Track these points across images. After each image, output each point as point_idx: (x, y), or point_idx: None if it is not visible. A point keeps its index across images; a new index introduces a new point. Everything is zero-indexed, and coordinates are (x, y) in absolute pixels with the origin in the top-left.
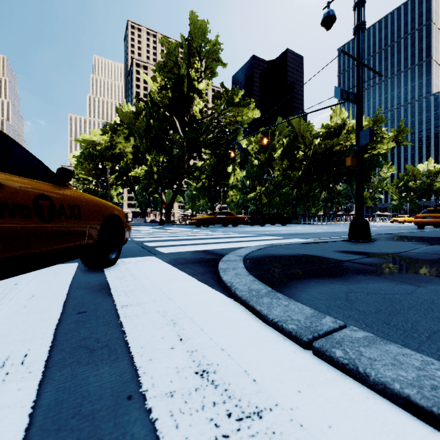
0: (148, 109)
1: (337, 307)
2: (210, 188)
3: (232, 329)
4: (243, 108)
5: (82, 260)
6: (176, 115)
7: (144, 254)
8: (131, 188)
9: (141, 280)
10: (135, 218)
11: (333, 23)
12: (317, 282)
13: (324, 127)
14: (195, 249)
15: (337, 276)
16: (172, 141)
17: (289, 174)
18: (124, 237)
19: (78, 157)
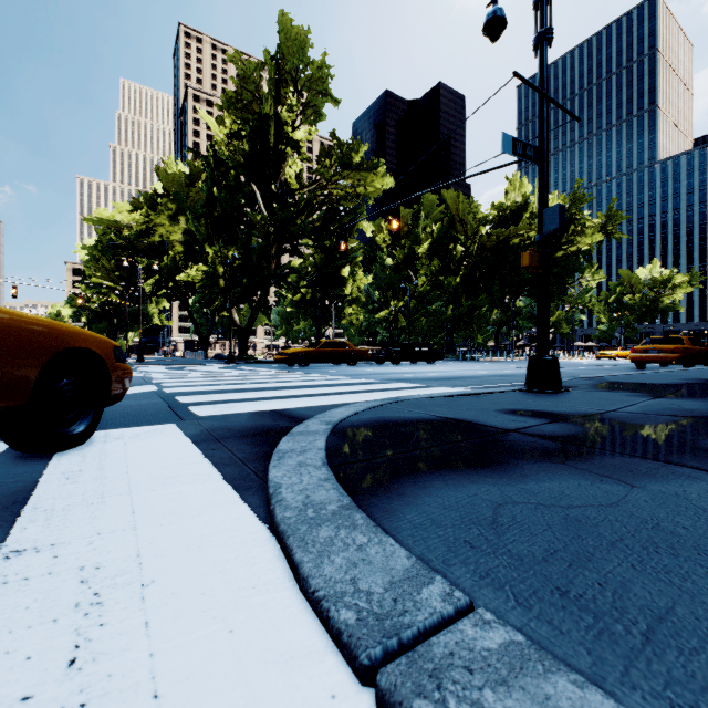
0: (210, 170)
1: (469, 547)
2: (315, 303)
3: (218, 619)
4: (367, 173)
5: (5, 439)
6: (256, 181)
7: (160, 420)
8: (183, 302)
9: (109, 479)
10: (189, 351)
11: (501, 31)
12: (449, 479)
13: (495, 207)
14: (260, 409)
15: (489, 465)
16: (251, 224)
17: (441, 282)
18: (111, 390)
19: (92, 248)
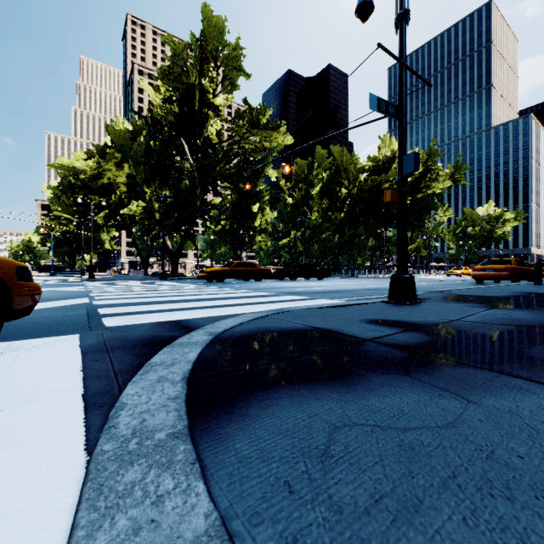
0: (148, 127)
1: (286, 492)
2: (233, 232)
3: None
4: (272, 131)
5: None
6: (185, 136)
7: (70, 330)
8: (127, 231)
9: None
10: (133, 270)
11: (370, 13)
12: (296, 395)
13: (371, 160)
14: (162, 320)
15: (339, 378)
16: (180, 170)
17: (329, 217)
18: (13, 306)
19: (55, 188)
